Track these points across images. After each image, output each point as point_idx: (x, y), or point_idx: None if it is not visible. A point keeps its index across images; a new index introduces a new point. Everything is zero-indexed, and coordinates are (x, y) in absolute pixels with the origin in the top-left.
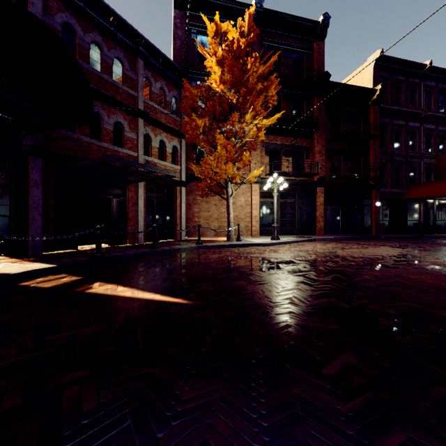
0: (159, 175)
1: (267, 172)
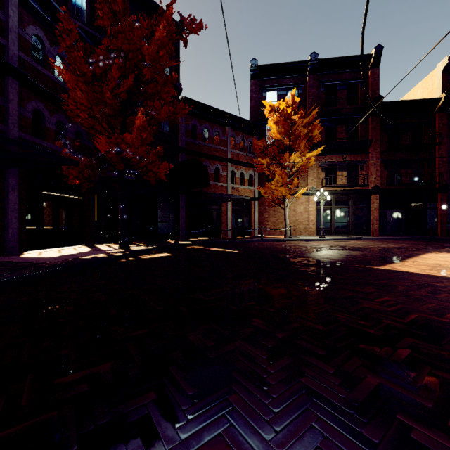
0: (240, 195)
1: (323, 185)
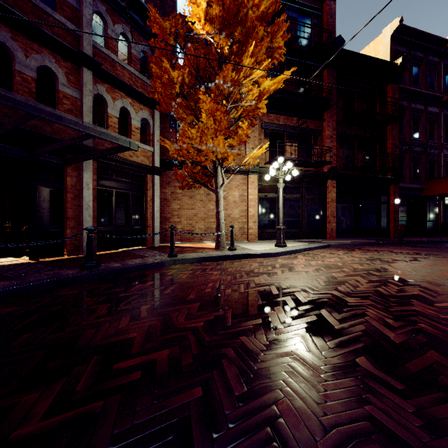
0: (119, 156)
1: (267, 160)
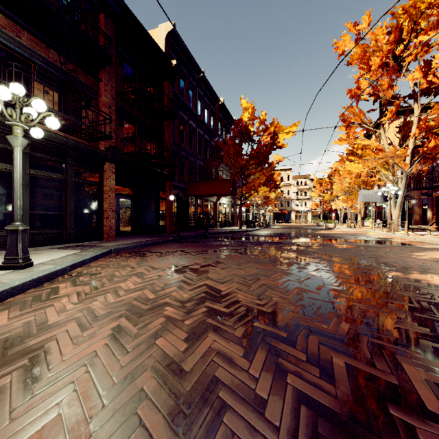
0: None
1: None
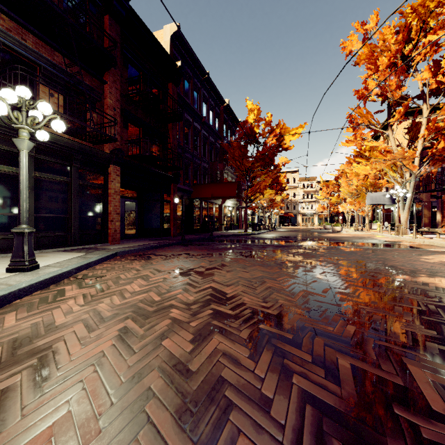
0: None
1: None
